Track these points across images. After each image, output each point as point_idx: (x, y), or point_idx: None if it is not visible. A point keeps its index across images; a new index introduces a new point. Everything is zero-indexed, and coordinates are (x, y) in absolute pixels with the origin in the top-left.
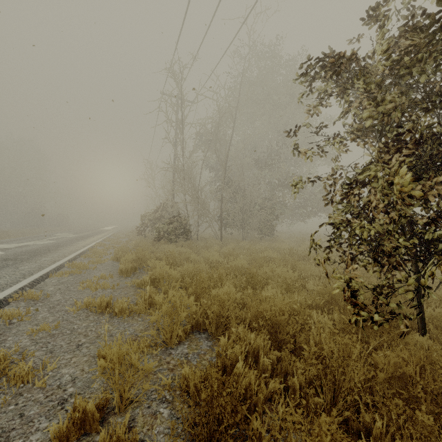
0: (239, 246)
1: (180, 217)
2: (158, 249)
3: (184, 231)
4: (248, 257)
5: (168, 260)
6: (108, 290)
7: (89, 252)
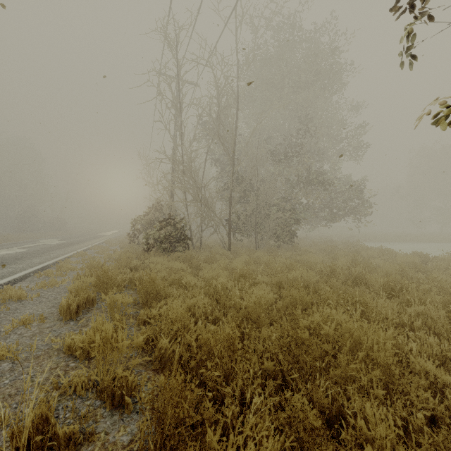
0: (254, 259)
1: (177, 220)
2: (145, 263)
3: (181, 238)
4: (270, 279)
5: (145, 289)
6: (1, 364)
7: (55, 266)
